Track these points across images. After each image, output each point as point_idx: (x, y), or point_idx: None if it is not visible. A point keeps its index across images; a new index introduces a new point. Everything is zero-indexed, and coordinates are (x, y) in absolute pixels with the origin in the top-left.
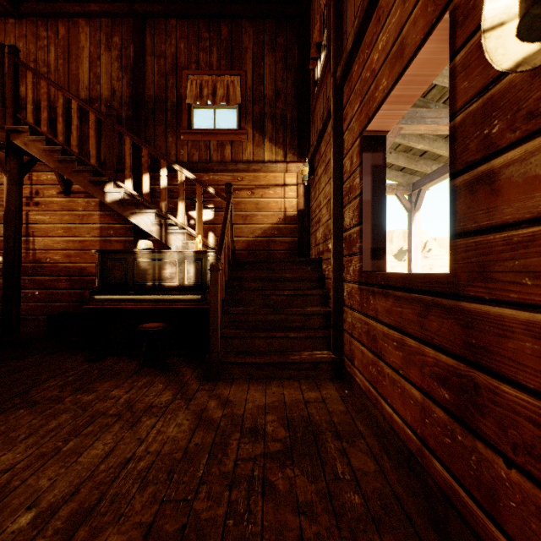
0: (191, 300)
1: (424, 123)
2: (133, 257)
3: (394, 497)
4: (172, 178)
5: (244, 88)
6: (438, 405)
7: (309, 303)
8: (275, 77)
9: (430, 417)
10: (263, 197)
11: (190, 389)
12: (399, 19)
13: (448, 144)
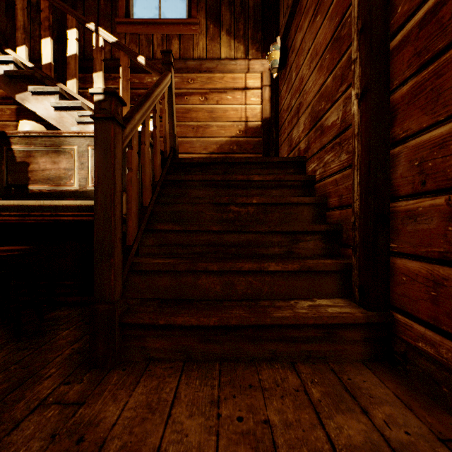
0: (89, 207)
1: None
2: (5, 143)
3: None
4: (106, 80)
5: None
6: None
7: (293, 219)
8: None
9: None
10: (219, 103)
11: (25, 399)
12: None
13: None
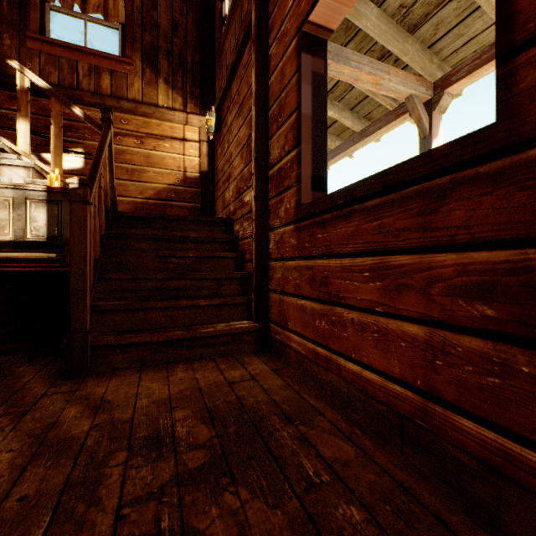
0: (37, 259)
1: (349, 65)
2: None
3: (402, 490)
4: (12, 100)
5: (130, 5)
6: (467, 332)
7: (221, 268)
8: (173, 6)
9: (448, 355)
10: (156, 150)
11: (28, 396)
12: None
13: (354, 116)
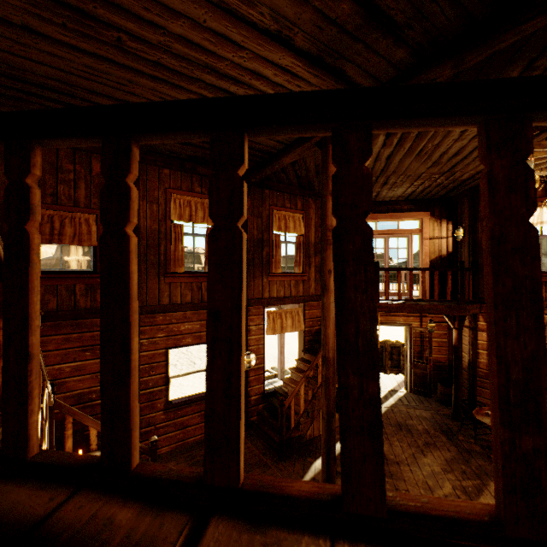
0: None
1: None
2: None
3: None
4: None
5: None
6: None
7: None
8: None
9: None
10: None
11: None
12: (199, 328)
13: None
